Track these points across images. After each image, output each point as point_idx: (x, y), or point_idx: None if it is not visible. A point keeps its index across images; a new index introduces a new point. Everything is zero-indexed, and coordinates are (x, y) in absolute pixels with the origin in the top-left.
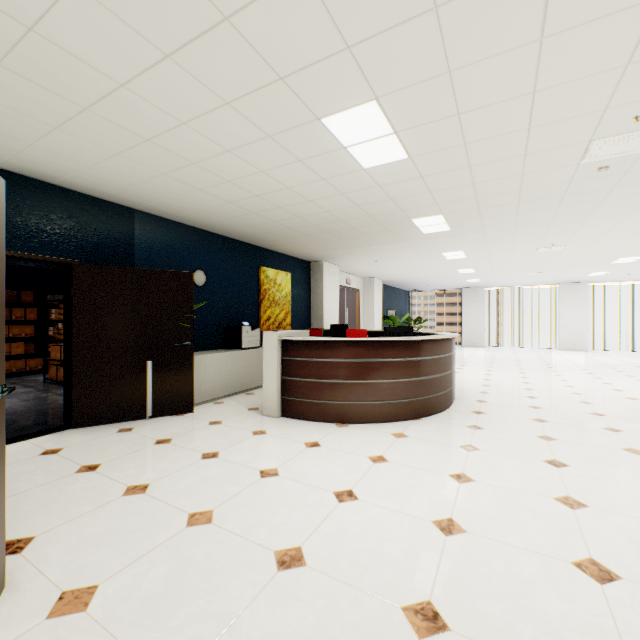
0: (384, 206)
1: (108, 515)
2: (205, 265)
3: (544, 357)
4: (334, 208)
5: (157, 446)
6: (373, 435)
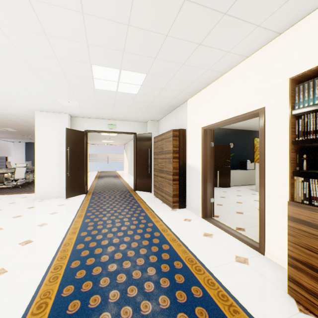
0: None
1: (218, 199)
2: (233, 140)
3: None
4: None
5: (223, 192)
6: None
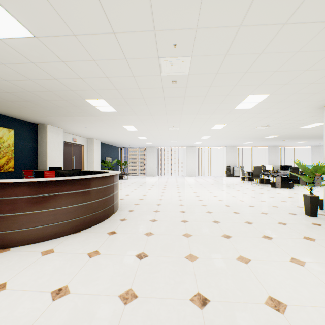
0: (55, 84)
1: None
2: None
3: (178, 180)
4: (10, 78)
5: None
6: (22, 257)
